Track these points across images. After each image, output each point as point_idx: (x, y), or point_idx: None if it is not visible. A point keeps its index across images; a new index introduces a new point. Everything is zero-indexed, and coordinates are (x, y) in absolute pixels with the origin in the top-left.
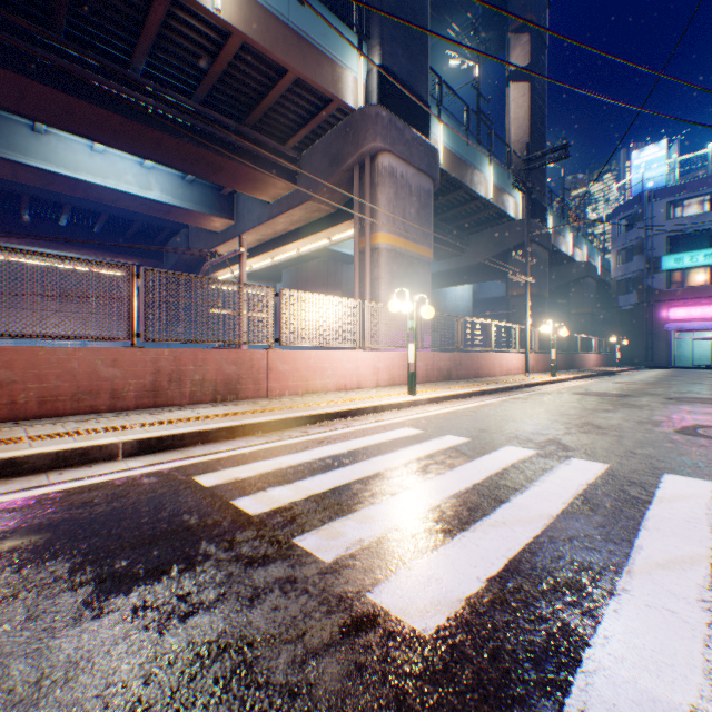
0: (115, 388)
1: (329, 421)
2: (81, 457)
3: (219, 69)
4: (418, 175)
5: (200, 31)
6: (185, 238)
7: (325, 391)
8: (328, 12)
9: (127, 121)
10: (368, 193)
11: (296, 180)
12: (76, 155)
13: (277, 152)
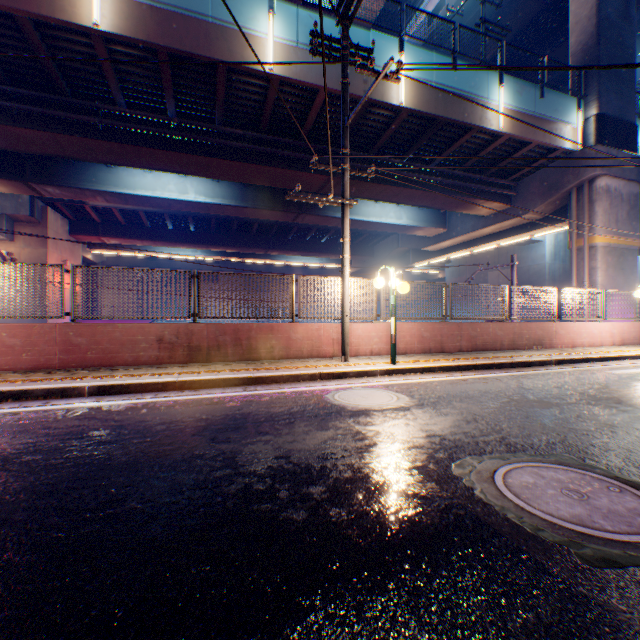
0: (500, 340)
1: (617, 360)
2: (543, 363)
3: (484, 153)
4: (627, 184)
5: (480, 138)
6: (394, 241)
7: (581, 346)
8: (557, 93)
9: (424, 193)
10: (585, 207)
11: (510, 200)
12: (368, 208)
13: (499, 185)
